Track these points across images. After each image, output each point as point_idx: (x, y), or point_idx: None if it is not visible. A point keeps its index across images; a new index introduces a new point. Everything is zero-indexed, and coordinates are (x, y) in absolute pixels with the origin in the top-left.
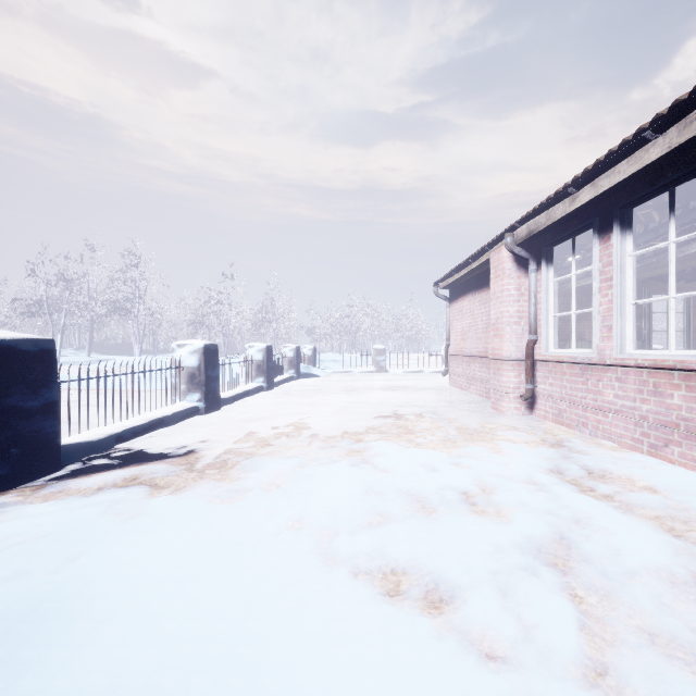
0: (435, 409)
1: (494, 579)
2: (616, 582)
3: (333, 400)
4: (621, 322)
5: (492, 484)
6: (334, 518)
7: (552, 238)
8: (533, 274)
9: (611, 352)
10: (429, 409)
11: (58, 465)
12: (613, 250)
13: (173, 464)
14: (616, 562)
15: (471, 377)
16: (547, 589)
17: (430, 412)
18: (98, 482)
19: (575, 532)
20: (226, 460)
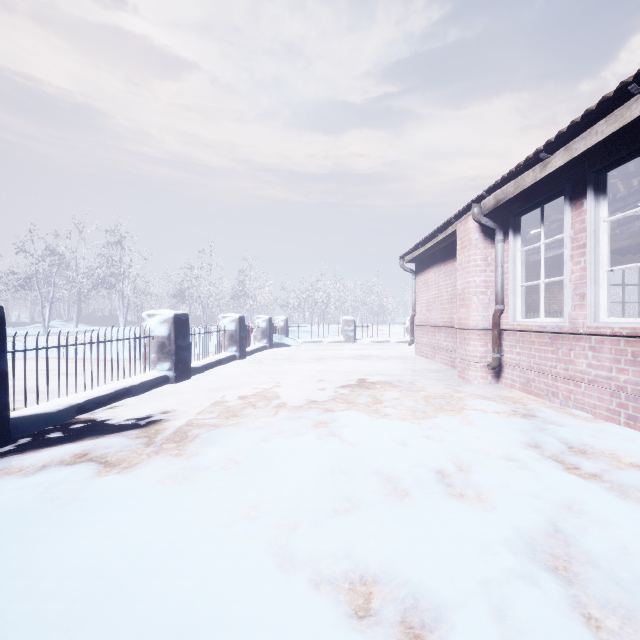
0: (402, 378)
1: (485, 592)
2: (635, 596)
3: (302, 369)
4: (595, 290)
5: (468, 461)
6: (295, 504)
7: (520, 208)
8: (500, 244)
9: (584, 321)
10: (396, 378)
11: (6, 440)
12: (587, 216)
13: (130, 438)
14: (628, 567)
15: (436, 347)
16: (554, 609)
17: (397, 381)
18: (44, 459)
19: (571, 523)
20: (187, 433)
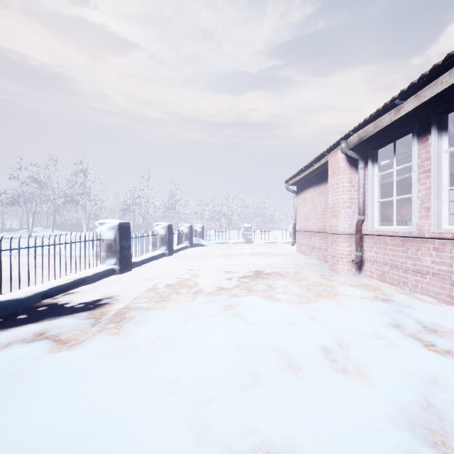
0: (288, 270)
1: None
2: None
3: (214, 263)
4: (438, 204)
5: (346, 339)
6: (209, 379)
7: (377, 143)
8: (361, 171)
9: (429, 228)
10: (283, 270)
11: None
12: (432, 148)
13: (80, 319)
14: None
15: (312, 247)
16: None
17: (284, 272)
18: (10, 337)
19: (439, 397)
20: (125, 315)
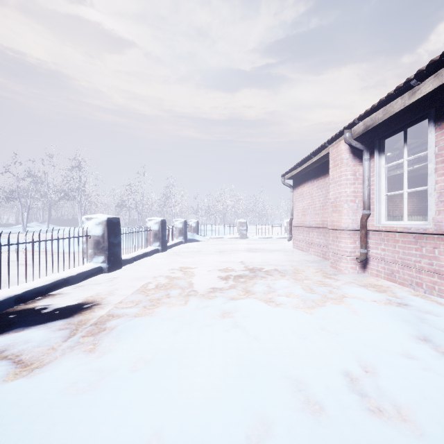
0: (287, 267)
1: None
2: None
3: (209, 260)
4: None
5: (370, 360)
6: (202, 429)
7: (385, 132)
8: (367, 162)
9: None
10: (282, 267)
11: None
12: None
13: (53, 330)
14: None
15: (310, 242)
16: None
17: (284, 270)
18: None
19: None
20: (106, 324)
